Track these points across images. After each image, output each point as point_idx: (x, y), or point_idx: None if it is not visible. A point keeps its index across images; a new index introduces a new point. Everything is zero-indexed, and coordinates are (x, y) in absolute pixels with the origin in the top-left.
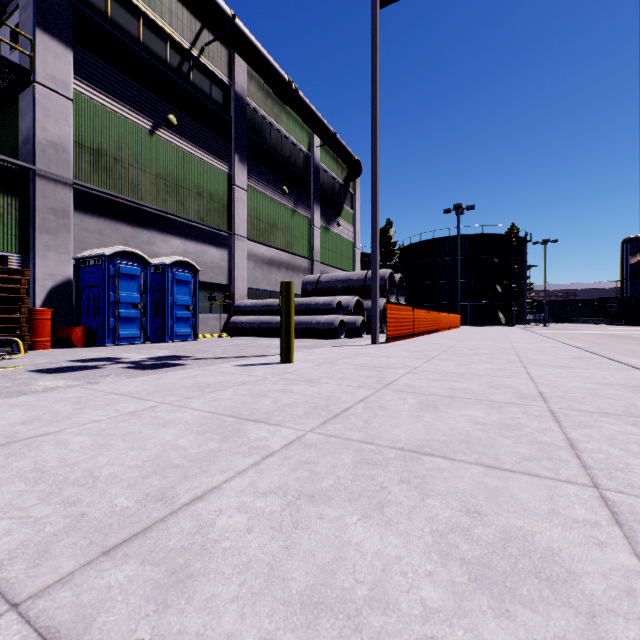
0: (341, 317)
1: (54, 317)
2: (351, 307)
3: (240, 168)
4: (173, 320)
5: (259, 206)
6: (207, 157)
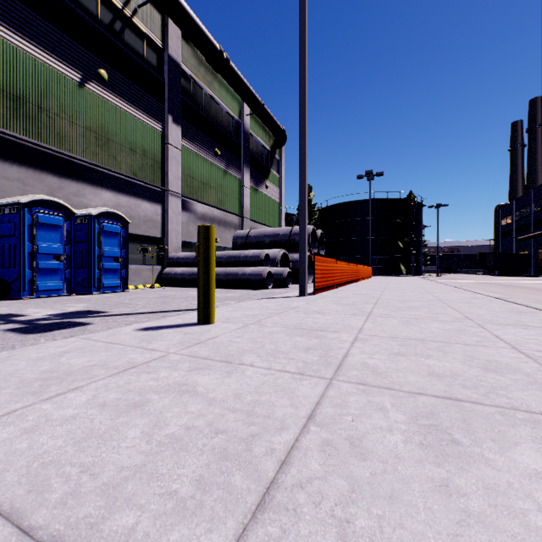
0: (269, 268)
1: None
2: (278, 259)
3: (174, 128)
4: (100, 271)
5: (192, 165)
6: (140, 115)
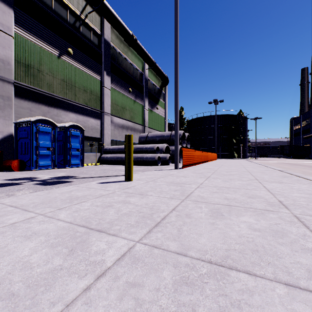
0: (158, 154)
1: (1, 155)
2: (163, 149)
3: (107, 78)
4: (70, 156)
5: (117, 98)
6: (89, 71)
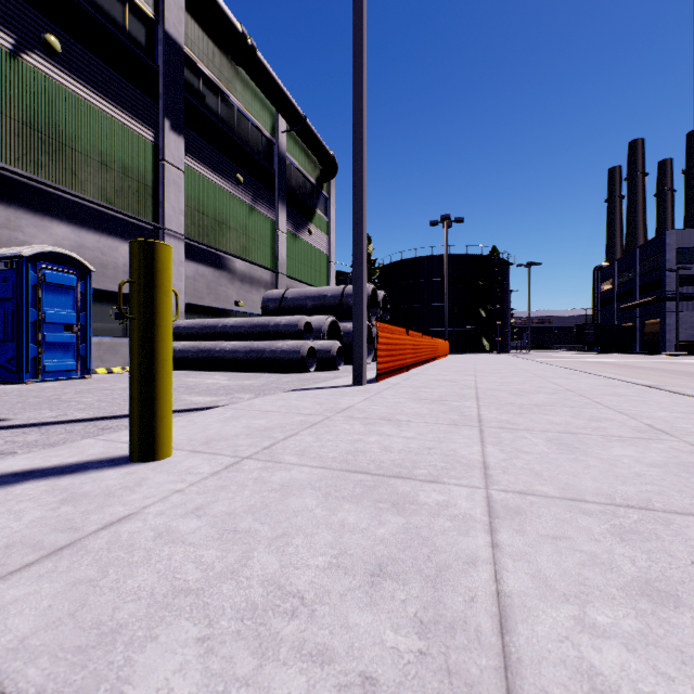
0: (310, 343)
1: None
2: (324, 330)
3: (172, 138)
4: (39, 347)
5: (202, 195)
6: (118, 113)
